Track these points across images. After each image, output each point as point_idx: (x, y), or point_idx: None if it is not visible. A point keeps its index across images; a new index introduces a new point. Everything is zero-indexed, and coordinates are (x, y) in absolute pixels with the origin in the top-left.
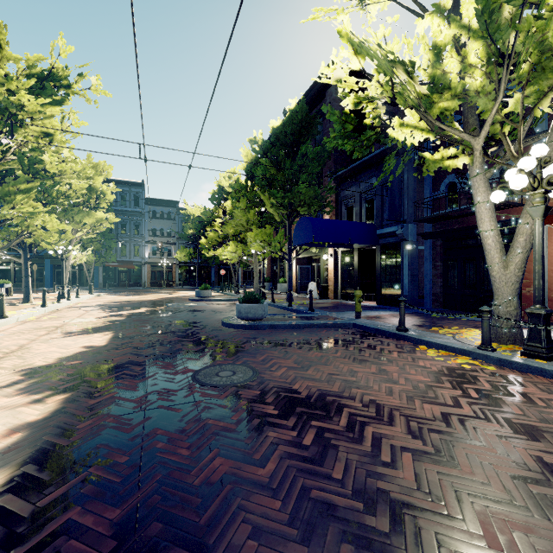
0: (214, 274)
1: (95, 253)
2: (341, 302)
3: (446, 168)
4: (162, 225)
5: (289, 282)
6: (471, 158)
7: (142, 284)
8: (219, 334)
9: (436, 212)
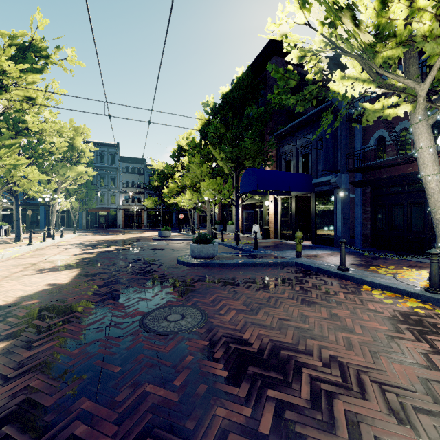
0: (175, 218)
1: (79, 201)
2: (281, 242)
3: (386, 117)
4: (133, 178)
5: (237, 224)
6: (413, 105)
7: (117, 226)
8: (173, 272)
9: (366, 163)
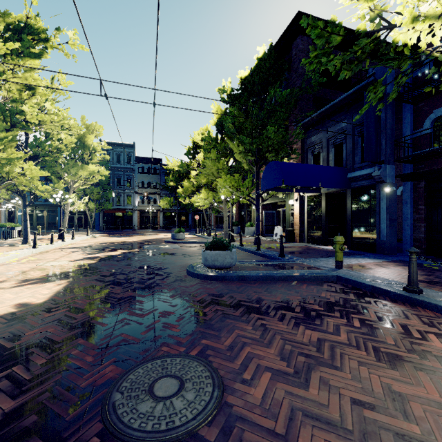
0: (191, 219)
1: (96, 202)
2: (309, 246)
3: None
4: (149, 178)
5: (257, 226)
6: None
7: (133, 227)
8: (180, 288)
9: (419, 152)
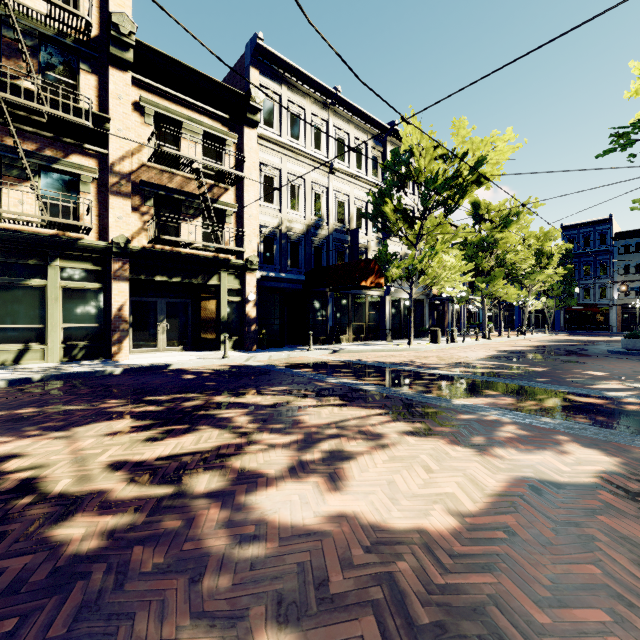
0: None
1: (555, 298)
2: None
3: None
4: (637, 259)
5: None
6: None
7: (608, 328)
8: (592, 353)
9: None
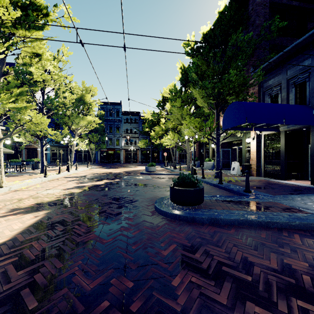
0: (161, 155)
1: (95, 144)
2: (268, 180)
3: None
4: (131, 126)
5: (217, 161)
6: None
7: (120, 161)
8: (145, 230)
9: None
